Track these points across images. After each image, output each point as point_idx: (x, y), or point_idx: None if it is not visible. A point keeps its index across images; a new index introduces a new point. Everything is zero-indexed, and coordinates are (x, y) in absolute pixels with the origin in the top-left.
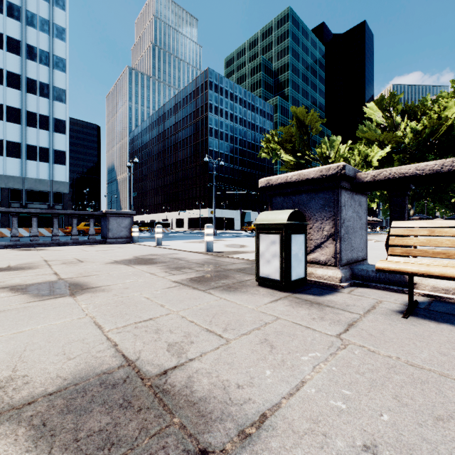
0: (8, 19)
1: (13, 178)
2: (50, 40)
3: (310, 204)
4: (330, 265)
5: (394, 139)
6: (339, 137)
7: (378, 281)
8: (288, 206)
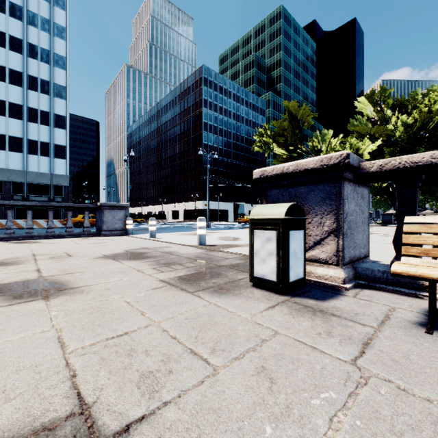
0: (10, 19)
1: (15, 172)
2: (51, 39)
3: (308, 197)
4: (331, 264)
5: (385, 133)
6: (330, 131)
7: (386, 282)
8: (284, 199)
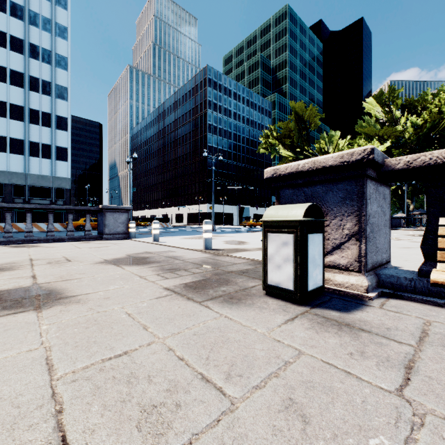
0: (11, 19)
1: (16, 174)
2: (53, 39)
3: (326, 197)
4: (352, 270)
5: (394, 134)
6: (338, 132)
7: (413, 290)
8: (299, 200)
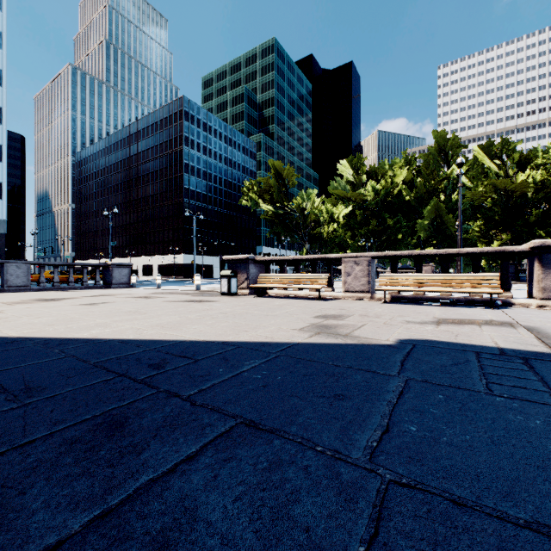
0: None
1: None
2: None
3: (240, 267)
4: (246, 289)
5: (359, 197)
6: (315, 190)
7: (261, 293)
8: (234, 268)
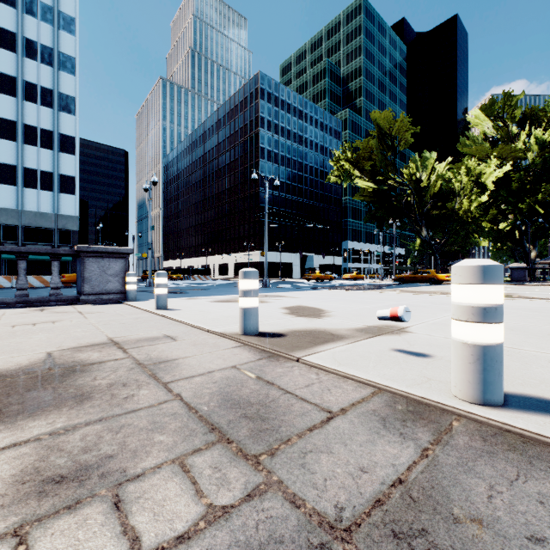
0: None
1: (5, 211)
2: (55, 33)
3: None
4: None
5: (513, 155)
6: (434, 154)
7: None
8: None
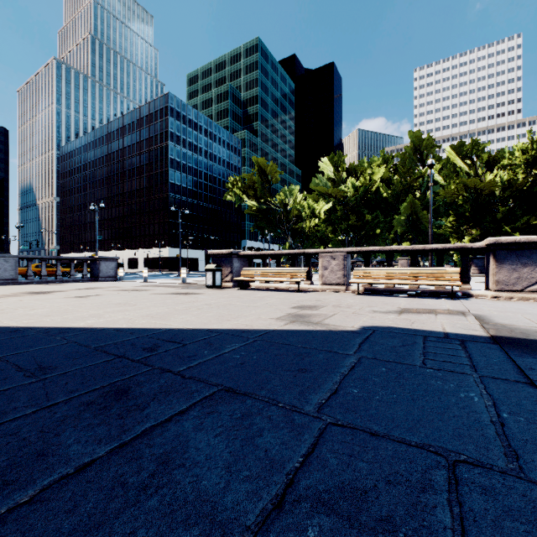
0: None
1: None
2: None
3: (225, 261)
4: (230, 282)
5: (339, 194)
6: (297, 186)
7: (244, 286)
8: (218, 262)
